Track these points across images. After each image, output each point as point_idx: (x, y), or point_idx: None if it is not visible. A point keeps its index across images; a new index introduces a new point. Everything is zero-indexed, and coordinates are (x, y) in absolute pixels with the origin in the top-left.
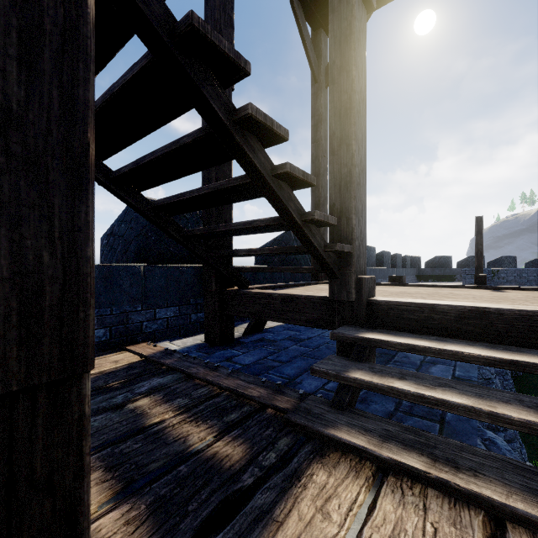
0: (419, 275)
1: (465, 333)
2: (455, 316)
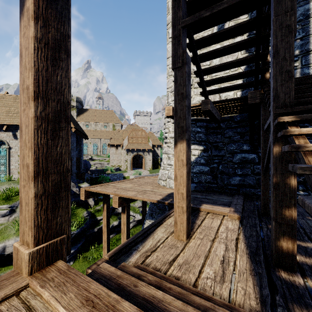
0: None
1: None
2: None
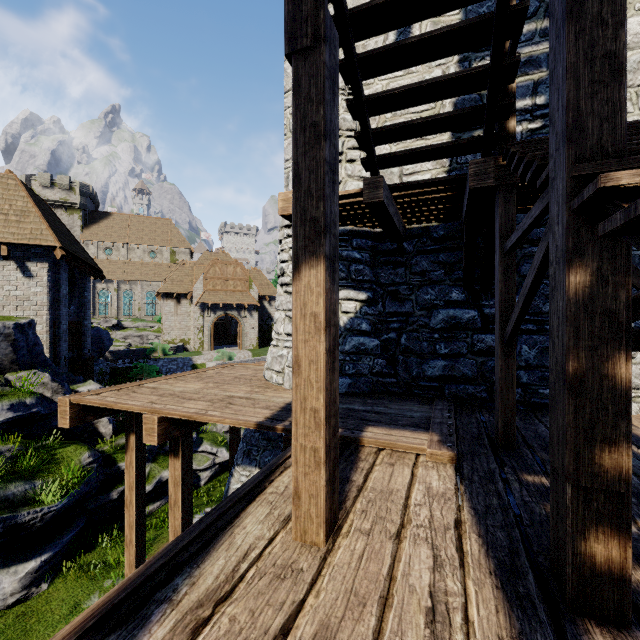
0: None
1: None
2: None
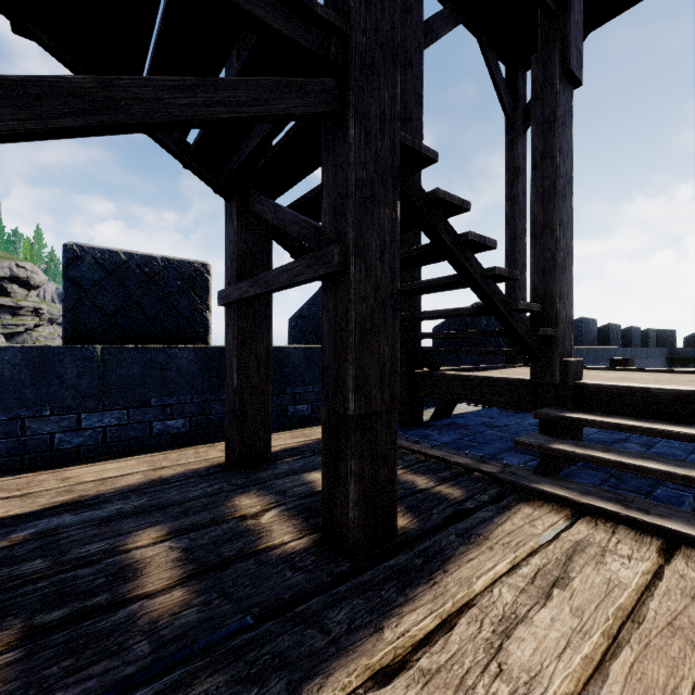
0: (671, 357)
1: (681, 417)
2: (670, 400)
